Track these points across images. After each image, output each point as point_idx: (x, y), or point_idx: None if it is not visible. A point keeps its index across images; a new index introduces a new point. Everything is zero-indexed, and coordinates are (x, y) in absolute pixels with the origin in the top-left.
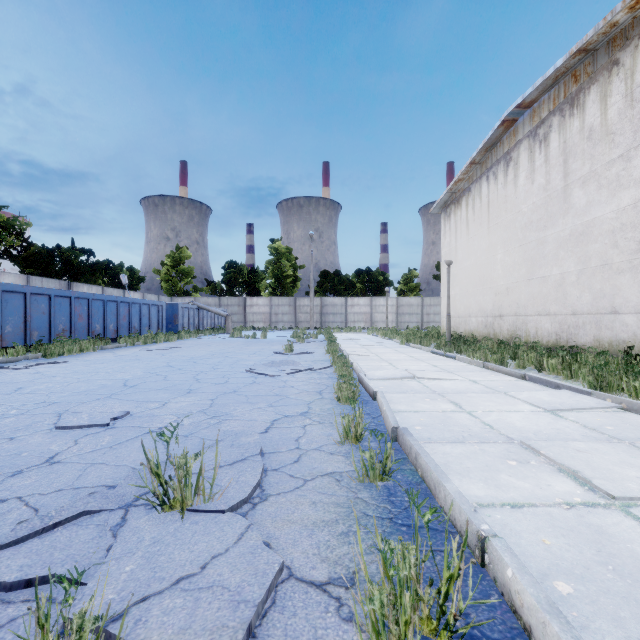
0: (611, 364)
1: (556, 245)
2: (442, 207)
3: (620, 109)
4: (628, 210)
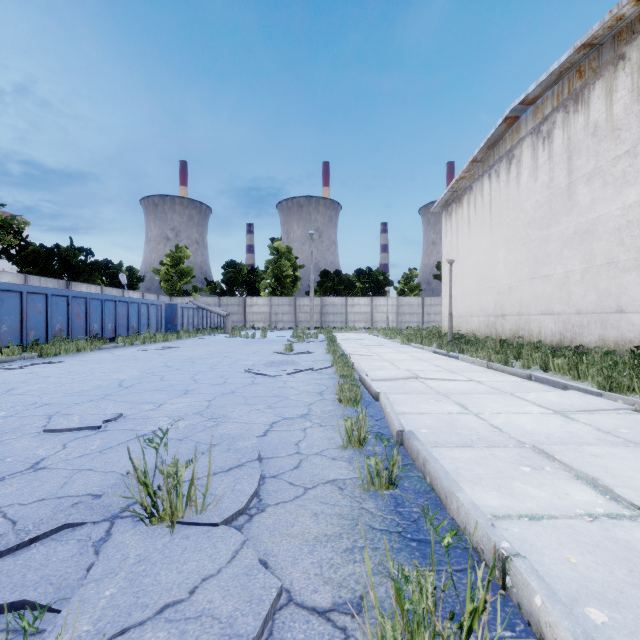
0: (619, 364)
1: (560, 243)
2: (443, 206)
3: (626, 104)
4: (634, 207)
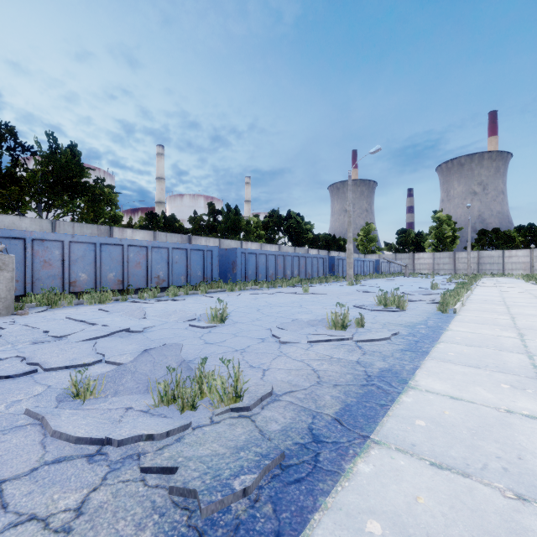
0: None
1: None
2: None
3: None
4: None
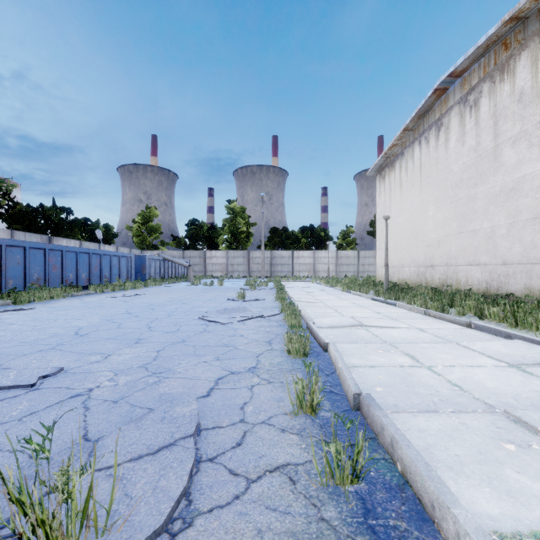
0: None
1: (486, 201)
2: (377, 170)
3: None
4: None
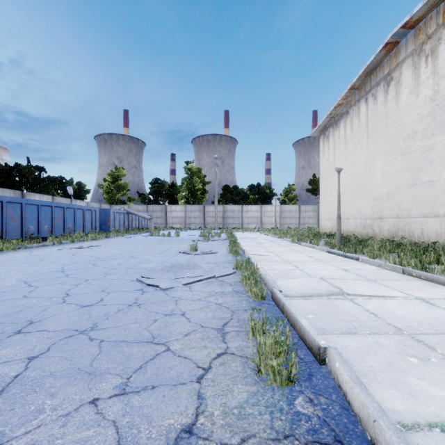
0: None
1: None
2: (321, 130)
3: None
4: None
